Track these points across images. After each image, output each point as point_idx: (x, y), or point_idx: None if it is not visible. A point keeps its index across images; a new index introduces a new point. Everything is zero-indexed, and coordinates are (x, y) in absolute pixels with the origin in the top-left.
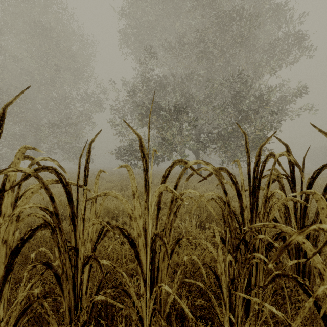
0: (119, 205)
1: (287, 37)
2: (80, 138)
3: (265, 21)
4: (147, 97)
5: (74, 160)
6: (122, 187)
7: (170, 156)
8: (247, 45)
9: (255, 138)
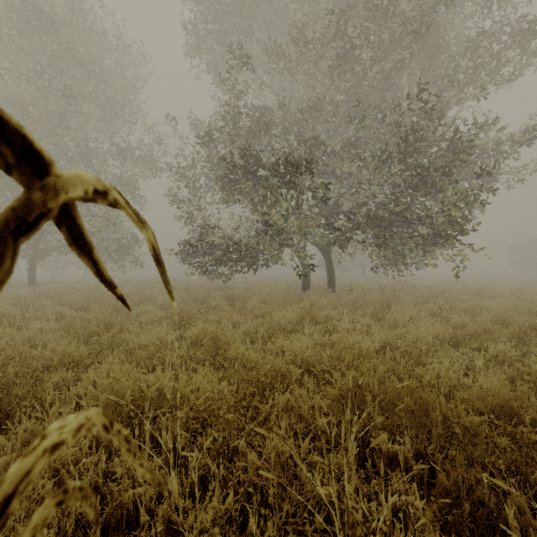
0: (152, 381)
1: (503, 28)
2: (116, 223)
3: (457, 1)
4: (236, 145)
5: (112, 264)
6: (182, 318)
7: (278, 255)
8: (424, 45)
9: (445, 221)
